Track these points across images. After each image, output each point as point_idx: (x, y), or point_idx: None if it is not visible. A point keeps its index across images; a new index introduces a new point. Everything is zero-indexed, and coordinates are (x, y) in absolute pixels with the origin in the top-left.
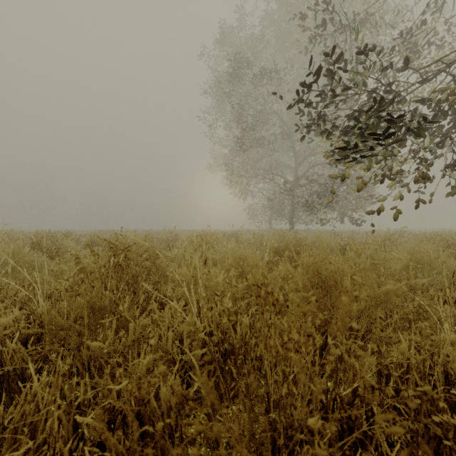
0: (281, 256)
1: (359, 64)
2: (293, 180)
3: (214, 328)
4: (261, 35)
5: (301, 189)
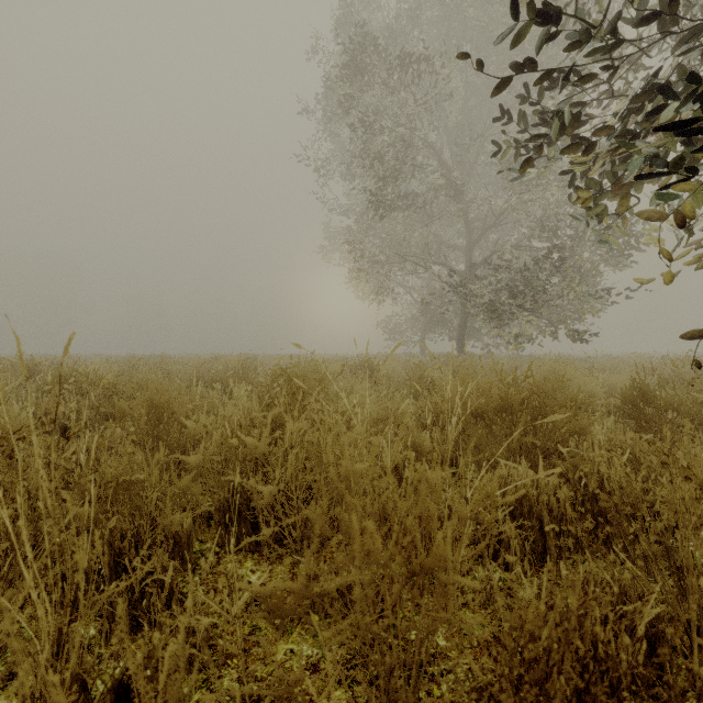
0: (490, 426)
1: None
2: (465, 270)
3: None
4: (410, 13)
5: (478, 285)
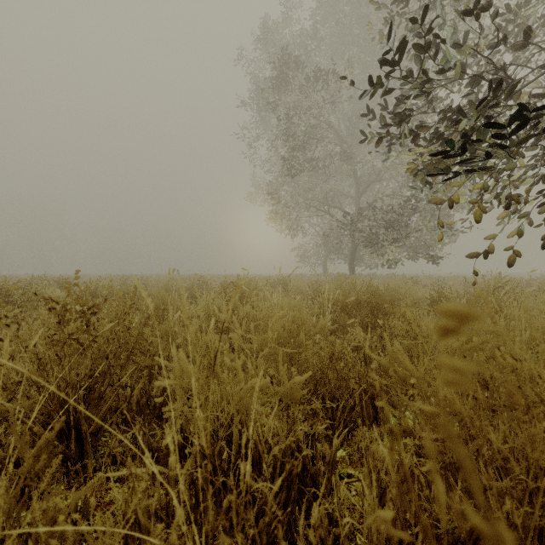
0: (349, 313)
1: (455, 45)
2: (355, 213)
3: (237, 532)
4: (314, 29)
5: (364, 224)
